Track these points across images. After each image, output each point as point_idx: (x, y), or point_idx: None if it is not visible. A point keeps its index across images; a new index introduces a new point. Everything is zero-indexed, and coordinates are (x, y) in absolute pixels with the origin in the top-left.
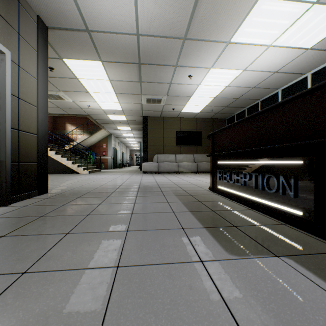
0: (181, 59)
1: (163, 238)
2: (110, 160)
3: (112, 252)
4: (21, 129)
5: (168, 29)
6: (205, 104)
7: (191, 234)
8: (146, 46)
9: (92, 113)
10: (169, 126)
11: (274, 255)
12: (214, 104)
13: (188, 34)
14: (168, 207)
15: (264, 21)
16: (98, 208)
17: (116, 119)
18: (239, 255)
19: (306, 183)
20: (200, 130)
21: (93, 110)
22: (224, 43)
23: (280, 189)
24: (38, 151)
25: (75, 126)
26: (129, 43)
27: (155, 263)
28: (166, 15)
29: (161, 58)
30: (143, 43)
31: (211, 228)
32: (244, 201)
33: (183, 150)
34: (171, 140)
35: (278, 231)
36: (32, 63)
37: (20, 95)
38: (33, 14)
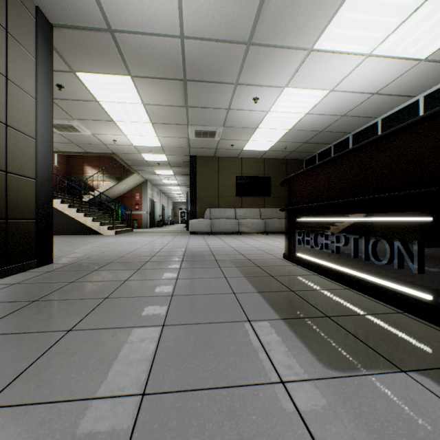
0: (244, 74)
1: (218, 338)
2: (145, 216)
3: (136, 366)
4: (11, 171)
5: (226, 29)
6: (276, 139)
7: (263, 331)
8: (195, 54)
9: (120, 151)
10: (227, 169)
11: (399, 370)
12: (288, 139)
13: (253, 37)
14: (226, 284)
15: (362, 18)
16: (122, 287)
17: (153, 160)
18: (342, 370)
19: (438, 251)
20: (269, 175)
21: (121, 146)
22: (304, 50)
23: (395, 260)
24: (37, 202)
25: (97, 169)
26: (170, 49)
27: (205, 386)
28: (223, 7)
29: (216, 72)
30: (190, 49)
31: (292, 321)
32: (336, 276)
33: (246, 202)
34: (230, 188)
35: (395, 324)
36: (28, 75)
37: (9, 121)
38: (30, 4)
